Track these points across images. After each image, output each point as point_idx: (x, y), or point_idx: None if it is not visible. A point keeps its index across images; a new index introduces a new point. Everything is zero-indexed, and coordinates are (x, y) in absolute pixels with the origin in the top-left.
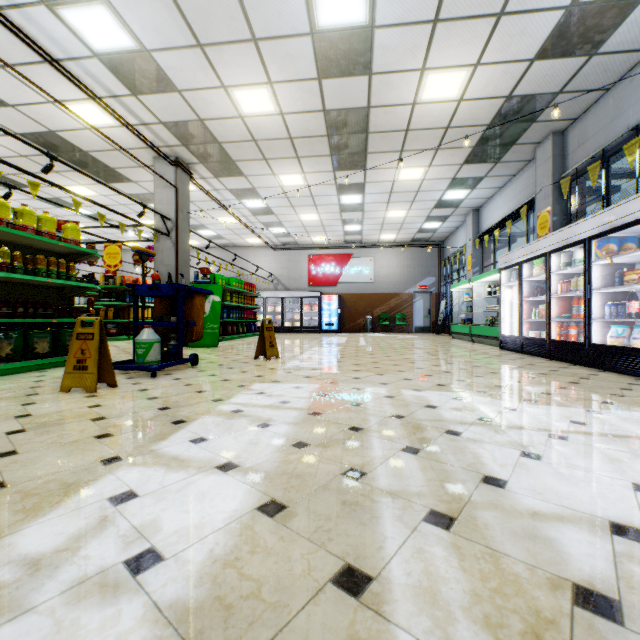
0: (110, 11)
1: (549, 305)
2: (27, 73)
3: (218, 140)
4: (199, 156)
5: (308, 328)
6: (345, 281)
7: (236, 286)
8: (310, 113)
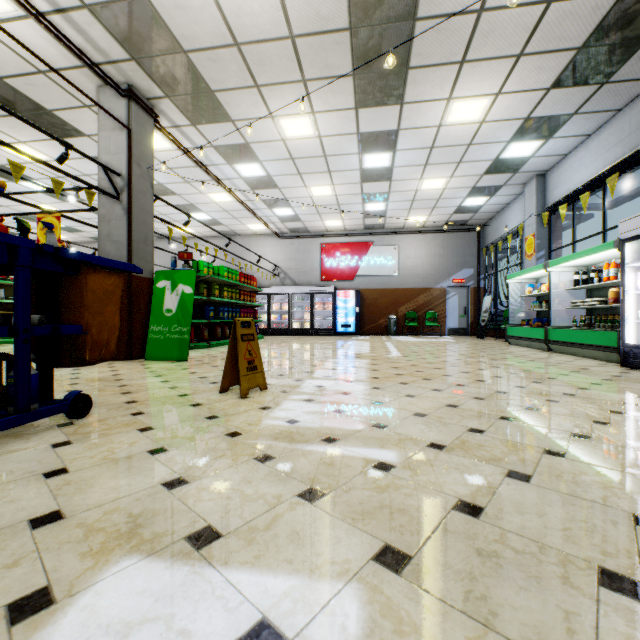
0: None
1: None
2: None
3: (182, 46)
4: (161, 82)
5: (320, 330)
6: (364, 274)
7: (228, 277)
8: None
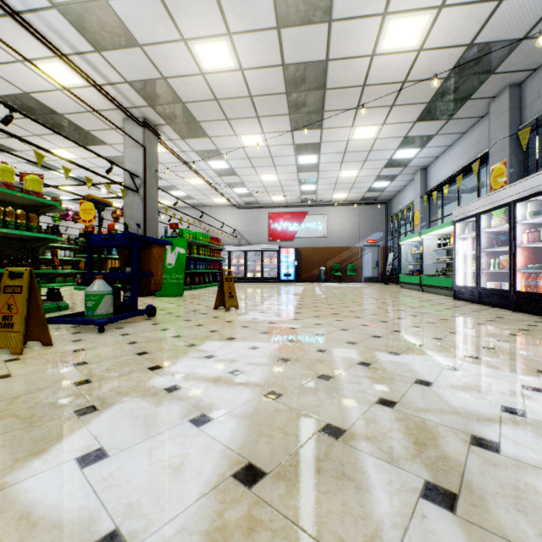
0: None
1: (514, 255)
2: None
3: (182, 100)
4: (165, 117)
5: (268, 278)
6: (301, 236)
7: (202, 240)
8: (269, 68)
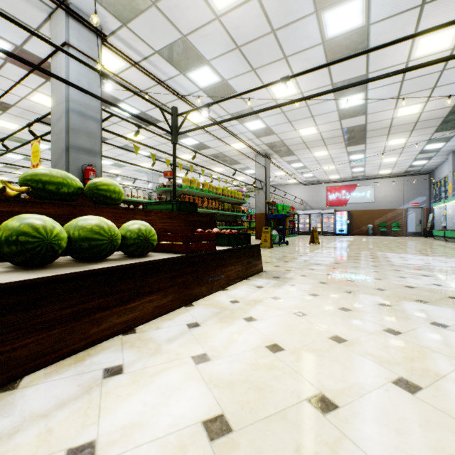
0: (261, 121)
1: None
2: (224, 139)
3: (286, 145)
4: (275, 151)
5: (326, 232)
6: (352, 202)
7: (286, 209)
8: (334, 130)
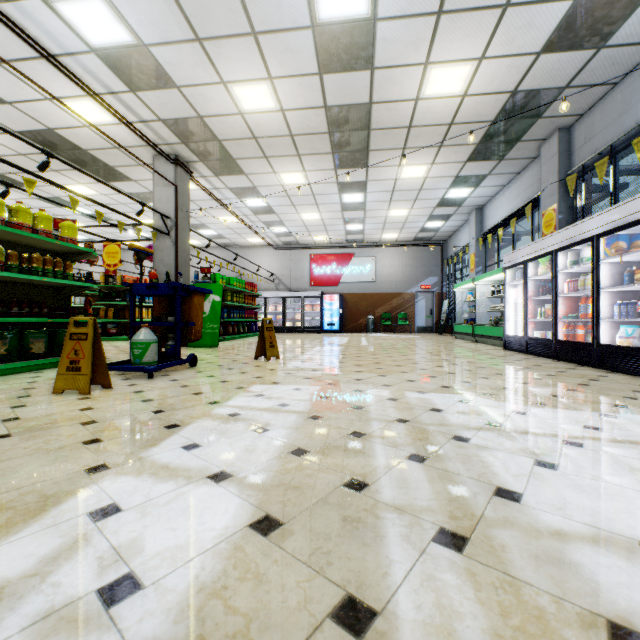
0: (106, 4)
1: (555, 304)
2: (24, 69)
3: (218, 138)
4: (199, 154)
5: (309, 328)
6: (347, 281)
7: (237, 286)
8: (311, 109)
